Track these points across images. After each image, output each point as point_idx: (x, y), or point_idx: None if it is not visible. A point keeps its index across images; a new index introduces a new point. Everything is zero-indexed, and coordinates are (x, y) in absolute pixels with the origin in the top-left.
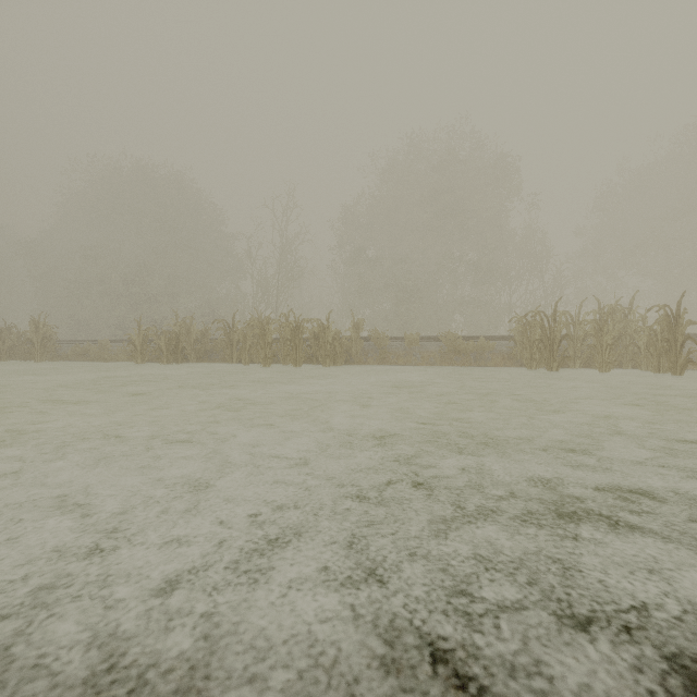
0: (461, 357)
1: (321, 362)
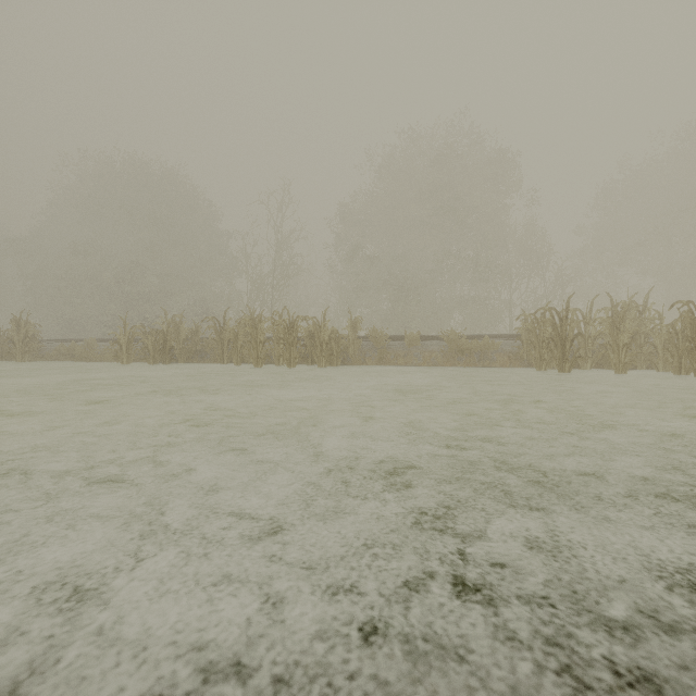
0: (464, 357)
1: (317, 362)
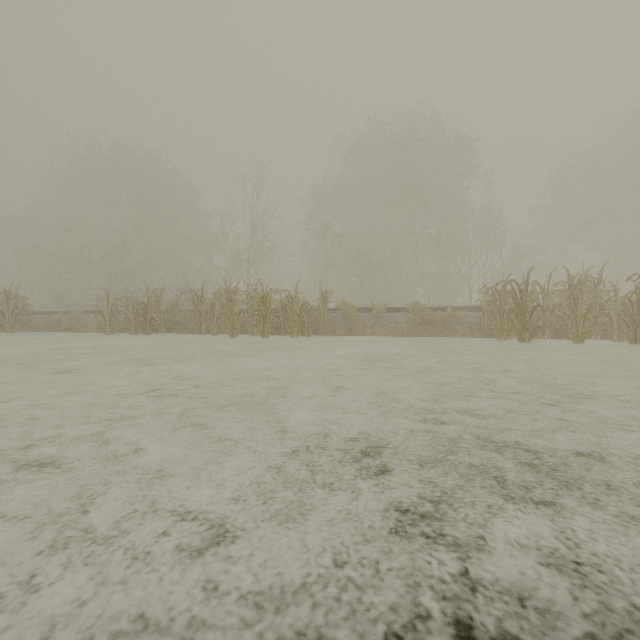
0: (428, 328)
1: (289, 332)
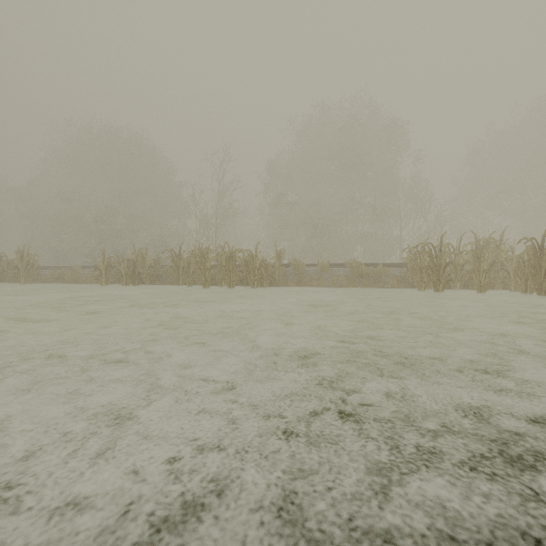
0: (363, 280)
1: (250, 284)
